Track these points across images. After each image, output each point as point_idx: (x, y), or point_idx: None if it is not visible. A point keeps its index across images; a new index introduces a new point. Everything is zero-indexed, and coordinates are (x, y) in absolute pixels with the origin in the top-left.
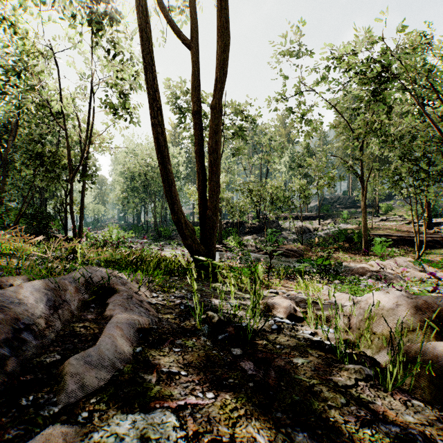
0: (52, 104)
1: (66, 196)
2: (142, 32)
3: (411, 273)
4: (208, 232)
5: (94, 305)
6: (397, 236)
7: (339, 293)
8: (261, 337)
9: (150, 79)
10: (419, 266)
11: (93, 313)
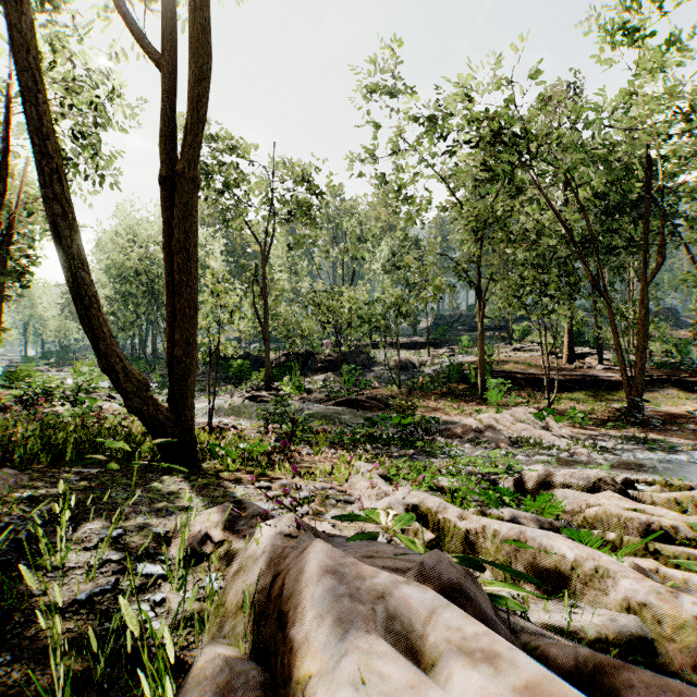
0: None
1: None
2: (13, 30)
3: (529, 430)
4: (177, 385)
5: None
6: (528, 374)
7: (376, 480)
8: (2, 635)
9: (33, 116)
10: (540, 420)
11: None
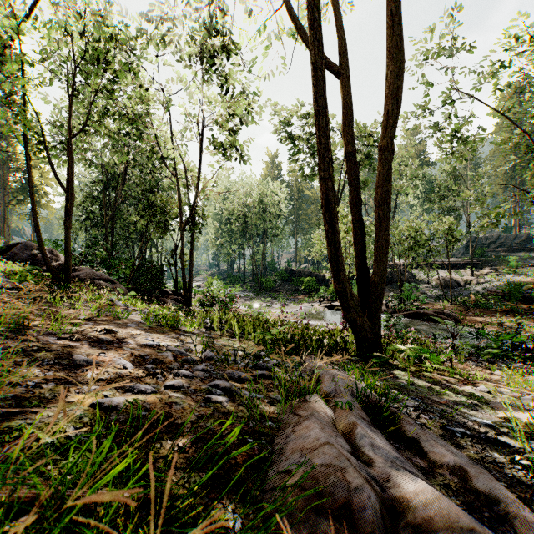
0: (169, 151)
1: (175, 247)
2: (313, 72)
3: None
4: (373, 303)
5: (385, 434)
6: None
7: None
8: None
9: (320, 126)
10: None
11: (409, 453)
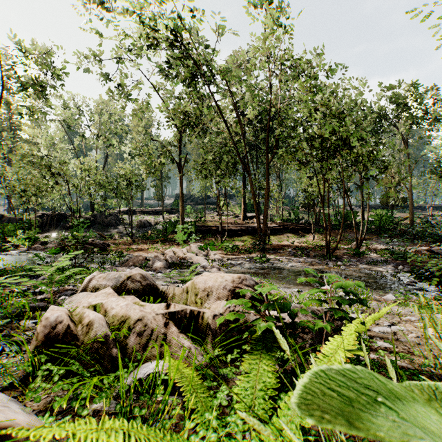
0: None
1: None
2: None
3: (192, 257)
4: None
5: None
6: (218, 226)
7: None
8: None
9: None
10: (202, 250)
11: None
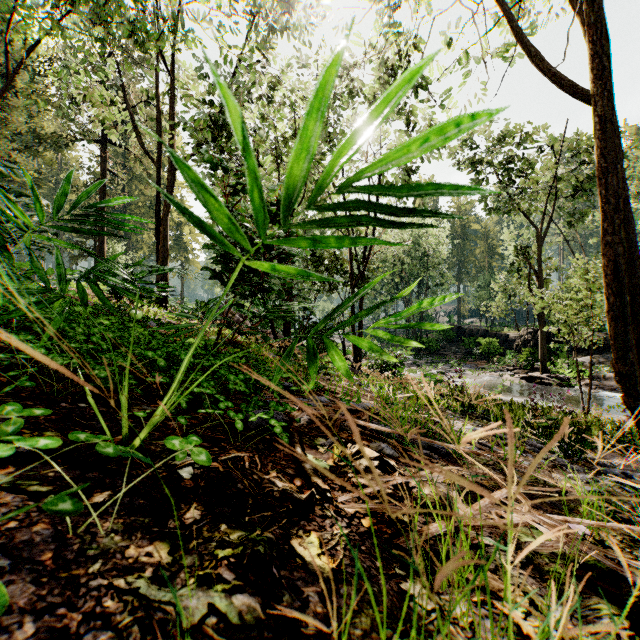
0: None
1: None
2: (604, 123)
3: None
4: None
5: None
6: None
7: None
8: None
9: (611, 183)
10: None
11: None
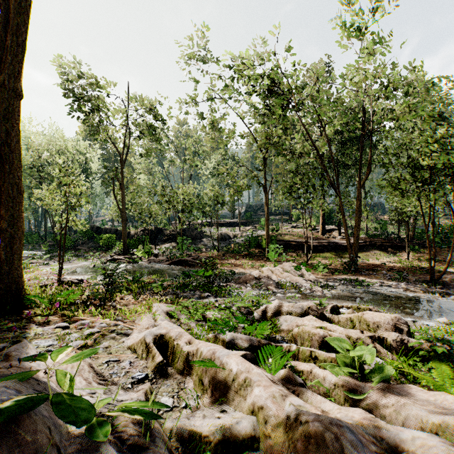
0: None
1: None
2: None
3: (290, 277)
4: (4, 250)
5: None
6: (298, 242)
7: (158, 316)
8: None
9: None
10: (297, 270)
11: None
